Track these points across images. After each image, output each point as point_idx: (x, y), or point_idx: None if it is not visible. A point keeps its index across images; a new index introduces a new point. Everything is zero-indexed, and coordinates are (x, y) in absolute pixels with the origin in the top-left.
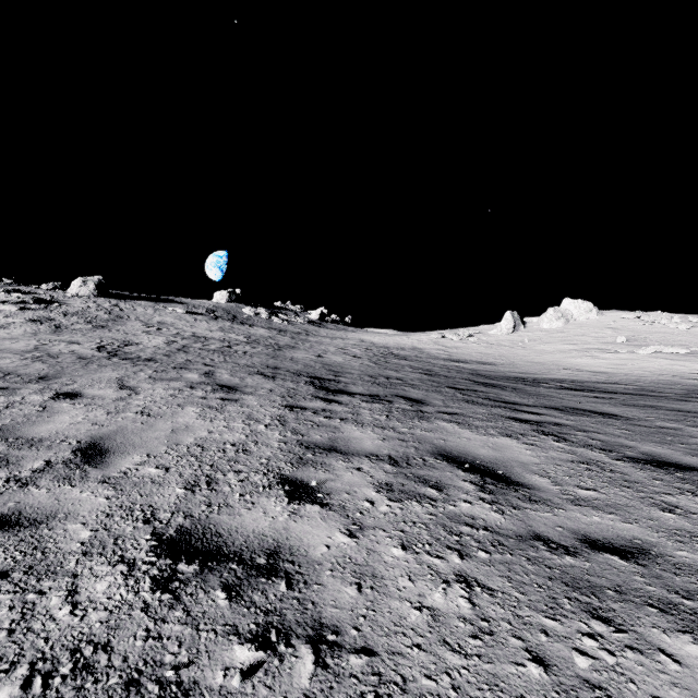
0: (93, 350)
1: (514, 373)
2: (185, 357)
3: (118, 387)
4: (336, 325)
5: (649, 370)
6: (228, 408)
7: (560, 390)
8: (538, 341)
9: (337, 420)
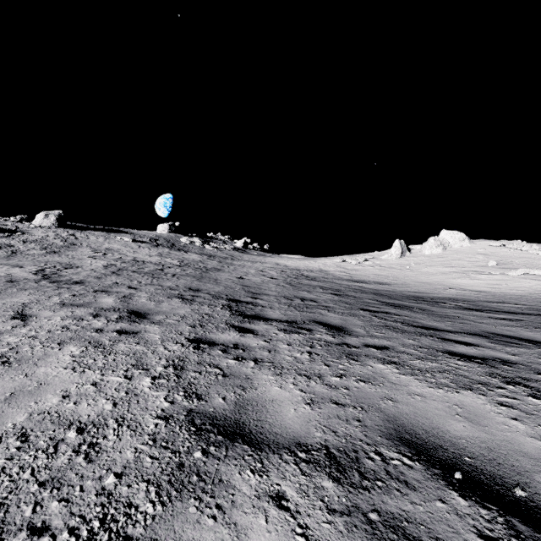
0: (30, 273)
1: (409, 292)
2: (115, 279)
3: (11, 316)
4: (256, 251)
5: (523, 289)
6: (119, 346)
7: (463, 311)
8: (422, 265)
9: (250, 363)
